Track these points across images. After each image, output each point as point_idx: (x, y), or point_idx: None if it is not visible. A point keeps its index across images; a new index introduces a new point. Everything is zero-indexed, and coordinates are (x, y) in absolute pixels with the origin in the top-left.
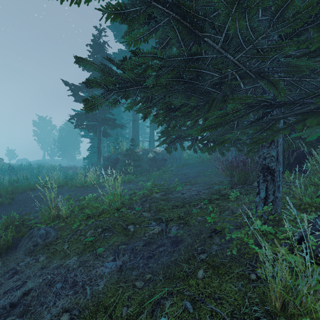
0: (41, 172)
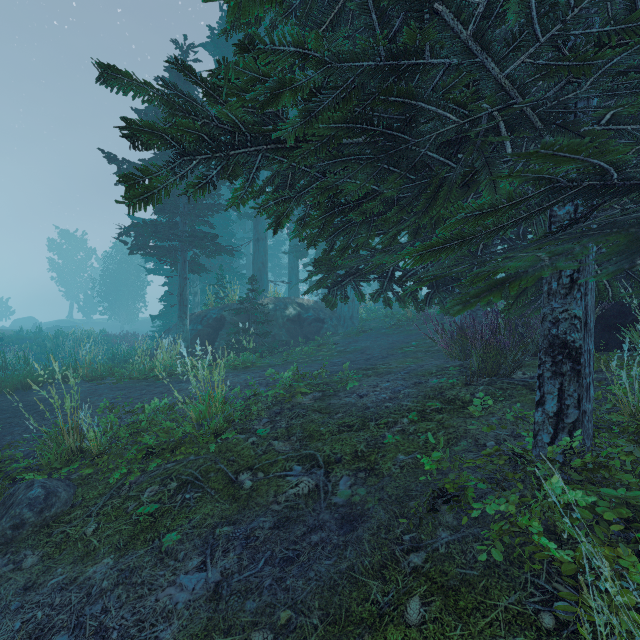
0: (61, 346)
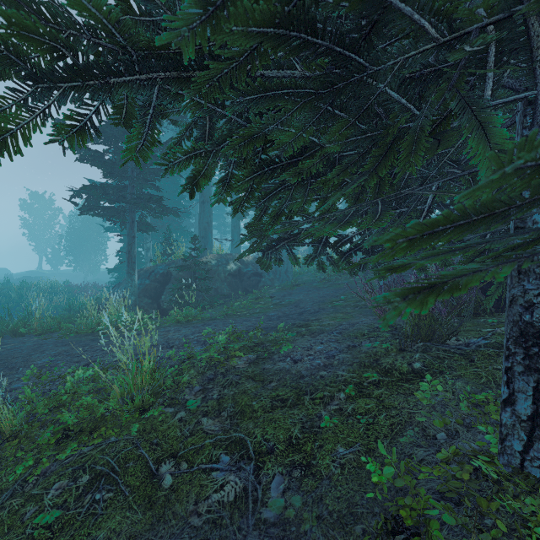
0: (25, 296)
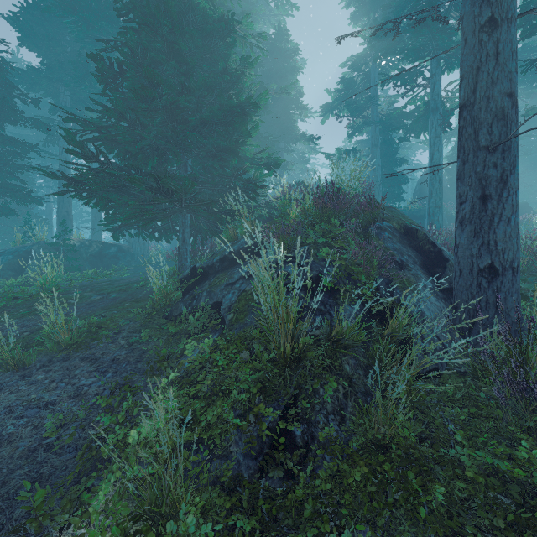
0: None
